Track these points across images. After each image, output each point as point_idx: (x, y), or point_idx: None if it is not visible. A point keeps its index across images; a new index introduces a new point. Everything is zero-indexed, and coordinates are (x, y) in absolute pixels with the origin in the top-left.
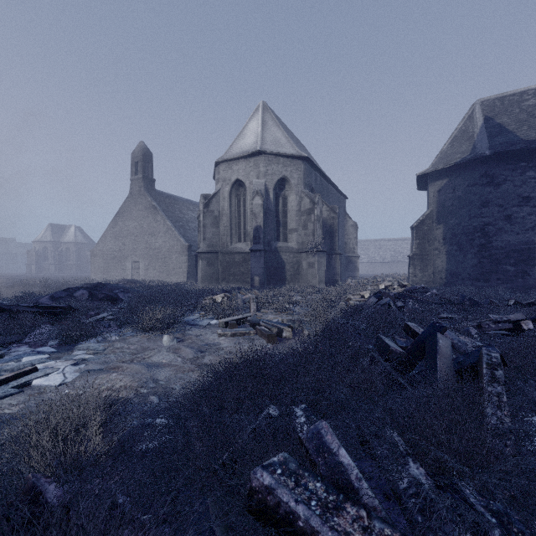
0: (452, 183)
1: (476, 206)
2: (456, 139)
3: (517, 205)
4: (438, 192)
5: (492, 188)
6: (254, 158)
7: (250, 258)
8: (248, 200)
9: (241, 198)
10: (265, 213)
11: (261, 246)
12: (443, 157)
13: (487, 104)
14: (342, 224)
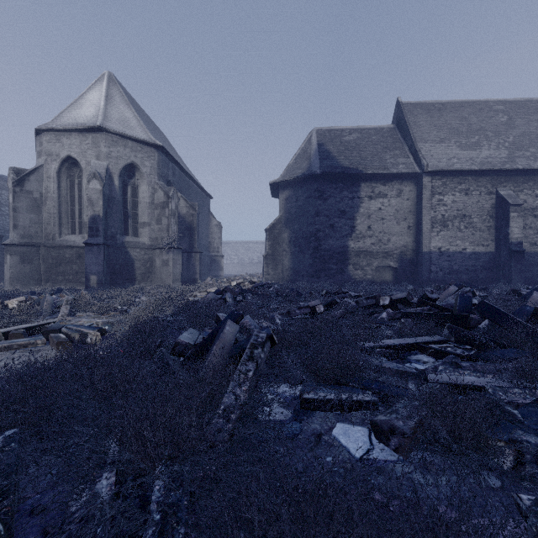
0: (296, 194)
1: (312, 215)
2: (299, 157)
3: (338, 217)
4: (286, 200)
5: (322, 201)
6: (92, 134)
7: (85, 253)
8: (84, 184)
9: (76, 181)
10: (107, 201)
11: (100, 239)
12: (289, 171)
13: (321, 133)
14: (207, 223)
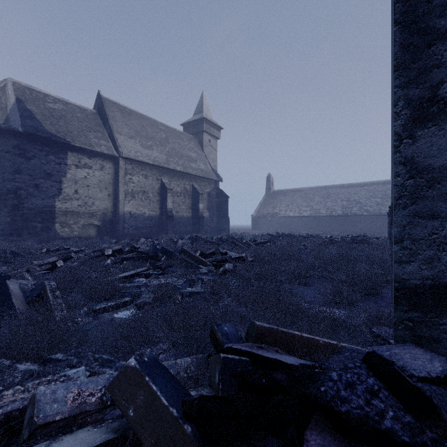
0: None
1: (10, 171)
2: None
3: (44, 178)
4: None
5: (24, 159)
6: None
7: None
8: None
9: None
10: None
11: None
12: None
13: (19, 87)
14: None
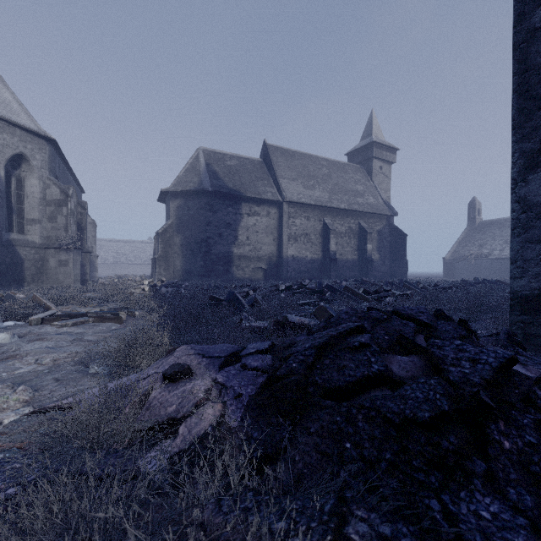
0: (188, 204)
1: (203, 224)
2: (189, 171)
3: (225, 228)
4: (177, 208)
5: (212, 213)
6: None
7: None
8: None
9: None
10: None
11: None
12: (181, 182)
13: (207, 153)
14: None
